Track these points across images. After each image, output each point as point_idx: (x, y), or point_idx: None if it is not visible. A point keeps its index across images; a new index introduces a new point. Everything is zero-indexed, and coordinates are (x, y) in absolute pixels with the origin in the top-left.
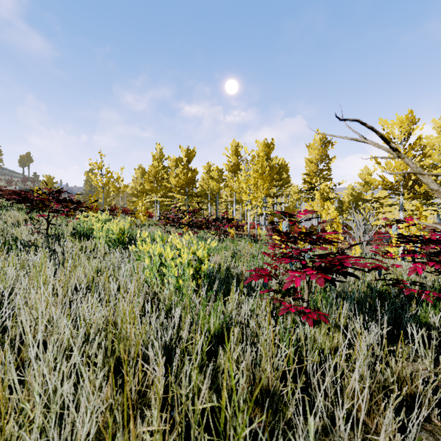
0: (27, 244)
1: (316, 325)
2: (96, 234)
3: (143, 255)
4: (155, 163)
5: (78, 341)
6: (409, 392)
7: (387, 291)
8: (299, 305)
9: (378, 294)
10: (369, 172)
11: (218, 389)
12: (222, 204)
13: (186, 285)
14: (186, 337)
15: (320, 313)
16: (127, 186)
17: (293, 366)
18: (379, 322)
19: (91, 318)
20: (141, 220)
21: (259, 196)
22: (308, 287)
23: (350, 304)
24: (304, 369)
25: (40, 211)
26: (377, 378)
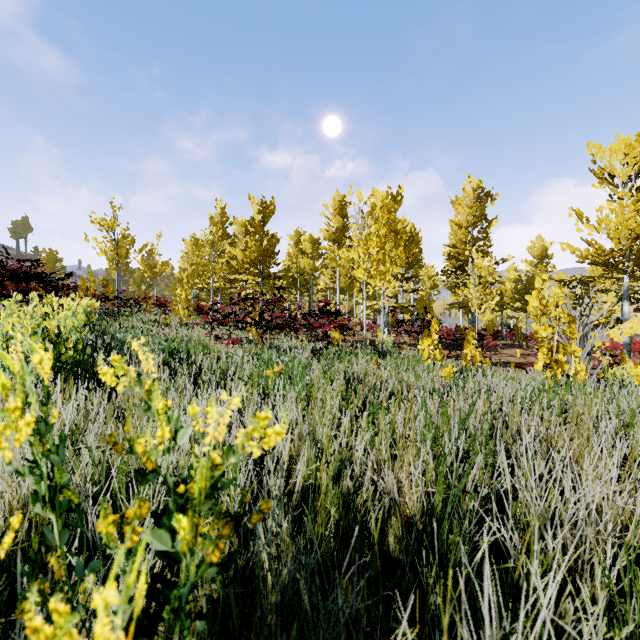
0: None
1: None
2: None
3: None
4: (211, 227)
5: None
6: None
7: None
8: None
9: None
10: (544, 245)
11: None
12: (319, 296)
13: None
14: None
15: None
16: (166, 264)
17: None
18: None
19: None
20: (180, 317)
21: (388, 269)
22: None
23: None
24: None
25: None
26: None
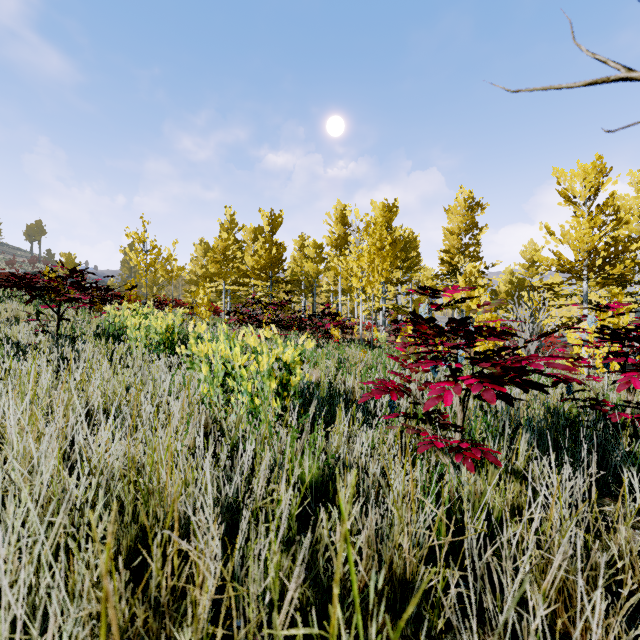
0: (25, 348)
1: (478, 470)
2: (131, 334)
3: (198, 361)
4: (223, 235)
5: (66, 498)
6: (638, 582)
7: (577, 419)
8: (449, 437)
9: (567, 422)
10: (536, 249)
11: (316, 581)
12: (322, 296)
13: (265, 406)
14: (262, 491)
15: (486, 449)
16: (182, 268)
17: (448, 540)
18: (585, 464)
19: (102, 458)
20: (203, 318)
21: (376, 280)
22: (463, 408)
23: (531, 437)
24: (461, 543)
25: (52, 303)
26: (591, 561)
